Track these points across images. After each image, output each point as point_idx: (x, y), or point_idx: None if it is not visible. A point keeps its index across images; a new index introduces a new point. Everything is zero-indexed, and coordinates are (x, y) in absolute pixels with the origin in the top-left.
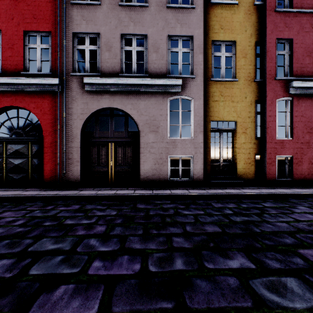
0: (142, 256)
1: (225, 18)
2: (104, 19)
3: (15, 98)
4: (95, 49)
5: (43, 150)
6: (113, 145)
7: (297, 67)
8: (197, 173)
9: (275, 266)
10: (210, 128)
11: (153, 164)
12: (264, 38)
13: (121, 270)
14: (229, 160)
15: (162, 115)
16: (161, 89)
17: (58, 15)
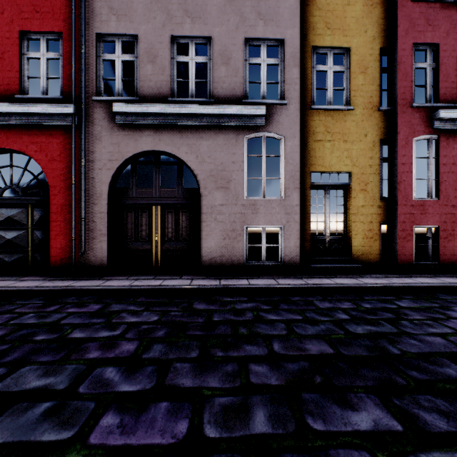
0: (194, 403)
1: (333, 12)
2: (146, 13)
3: (7, 135)
4: (131, 60)
5: (50, 218)
6: (159, 209)
7: (446, 87)
8: (290, 253)
9: (439, 427)
10: (310, 183)
11: (222, 239)
12: (395, 42)
13: (152, 434)
14: (338, 233)
15: (235, 162)
16: (233, 121)
17: (74, 6)
